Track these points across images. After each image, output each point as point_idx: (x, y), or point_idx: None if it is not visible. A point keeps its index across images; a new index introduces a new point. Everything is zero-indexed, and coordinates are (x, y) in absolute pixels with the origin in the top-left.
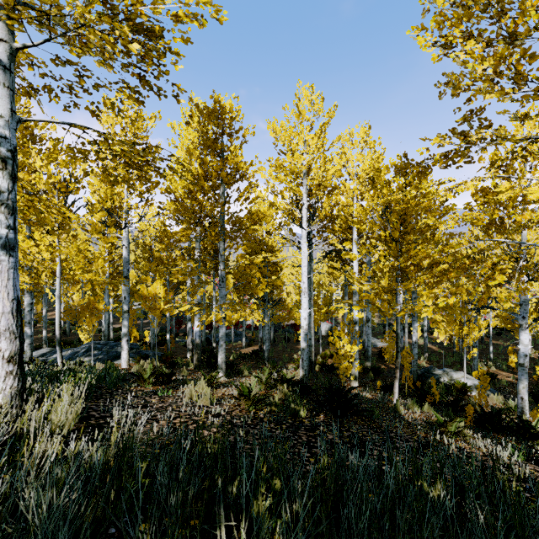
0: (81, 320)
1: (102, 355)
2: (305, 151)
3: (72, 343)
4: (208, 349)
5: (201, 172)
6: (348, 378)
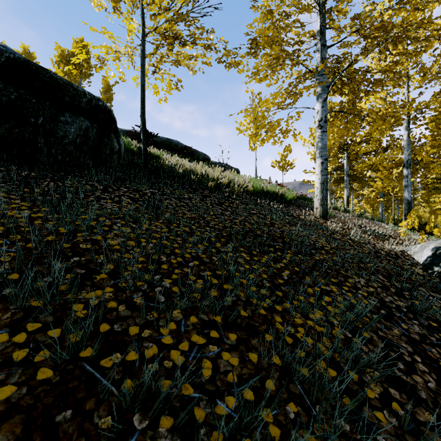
0: (428, 219)
1: None
2: None
3: None
4: None
5: None
6: None
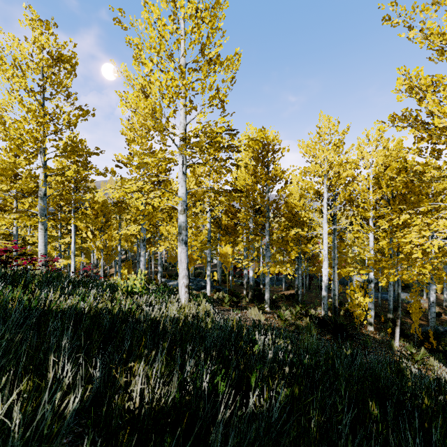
0: None
1: (194, 286)
2: (324, 162)
3: (171, 276)
4: (257, 289)
5: (254, 180)
6: (367, 324)
